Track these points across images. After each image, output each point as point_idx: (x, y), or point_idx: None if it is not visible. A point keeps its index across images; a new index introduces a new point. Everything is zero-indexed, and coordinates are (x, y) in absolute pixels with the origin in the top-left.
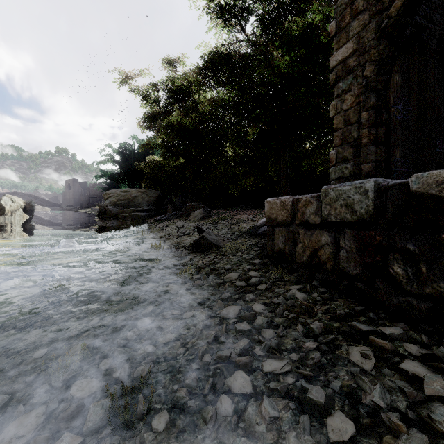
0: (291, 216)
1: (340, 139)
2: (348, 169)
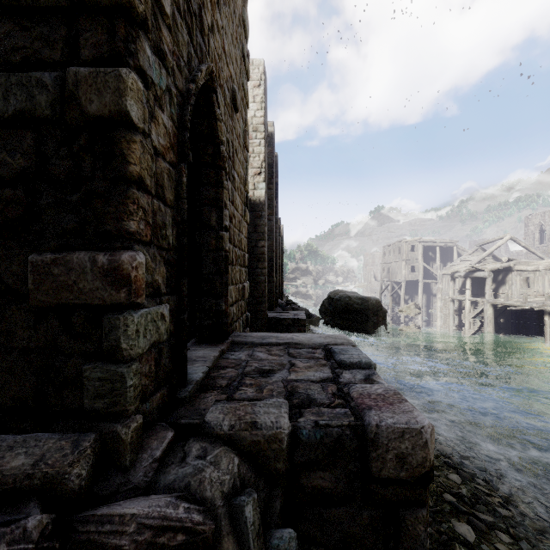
0: None
1: (151, 226)
2: (166, 321)
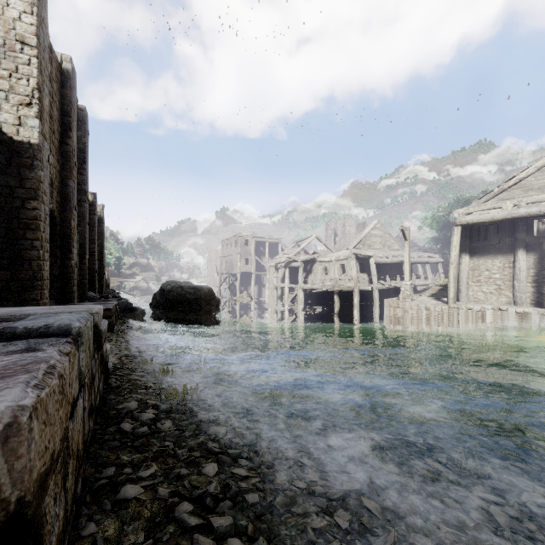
0: (68, 409)
1: None
2: None
